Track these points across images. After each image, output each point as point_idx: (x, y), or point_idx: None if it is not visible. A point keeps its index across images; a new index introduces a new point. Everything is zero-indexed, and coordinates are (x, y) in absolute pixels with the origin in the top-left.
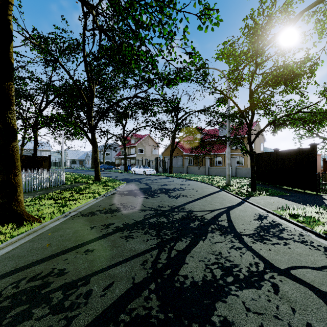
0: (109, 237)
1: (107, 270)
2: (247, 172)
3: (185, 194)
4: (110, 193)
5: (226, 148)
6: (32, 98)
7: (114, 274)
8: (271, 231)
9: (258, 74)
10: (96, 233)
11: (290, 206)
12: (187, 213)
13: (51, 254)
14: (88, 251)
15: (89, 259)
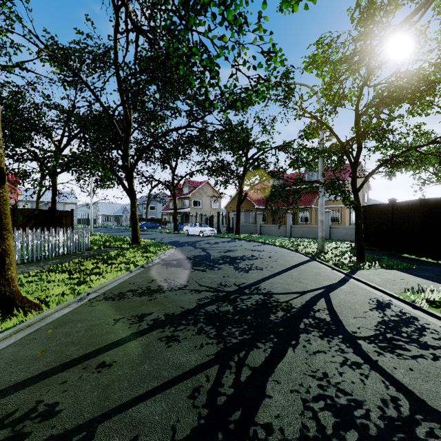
0: (140, 339)
1: (128, 407)
2: (346, 233)
3: (259, 265)
4: (151, 264)
5: (315, 199)
6: (47, 131)
7: (140, 418)
8: (403, 332)
9: (371, 86)
10: (122, 331)
11: (425, 286)
12: (263, 296)
13: (42, 371)
14: (103, 365)
15: (102, 383)
